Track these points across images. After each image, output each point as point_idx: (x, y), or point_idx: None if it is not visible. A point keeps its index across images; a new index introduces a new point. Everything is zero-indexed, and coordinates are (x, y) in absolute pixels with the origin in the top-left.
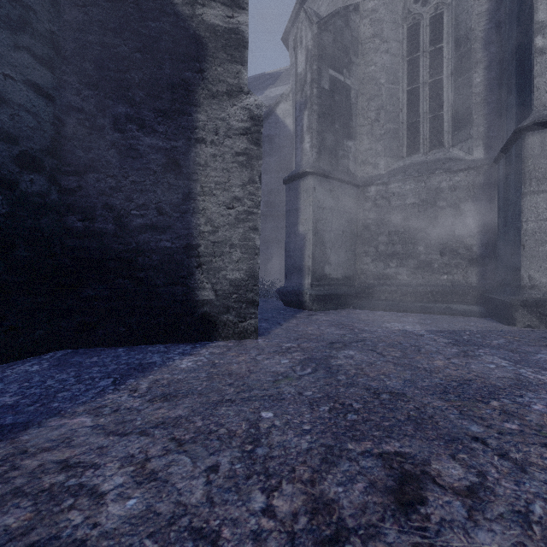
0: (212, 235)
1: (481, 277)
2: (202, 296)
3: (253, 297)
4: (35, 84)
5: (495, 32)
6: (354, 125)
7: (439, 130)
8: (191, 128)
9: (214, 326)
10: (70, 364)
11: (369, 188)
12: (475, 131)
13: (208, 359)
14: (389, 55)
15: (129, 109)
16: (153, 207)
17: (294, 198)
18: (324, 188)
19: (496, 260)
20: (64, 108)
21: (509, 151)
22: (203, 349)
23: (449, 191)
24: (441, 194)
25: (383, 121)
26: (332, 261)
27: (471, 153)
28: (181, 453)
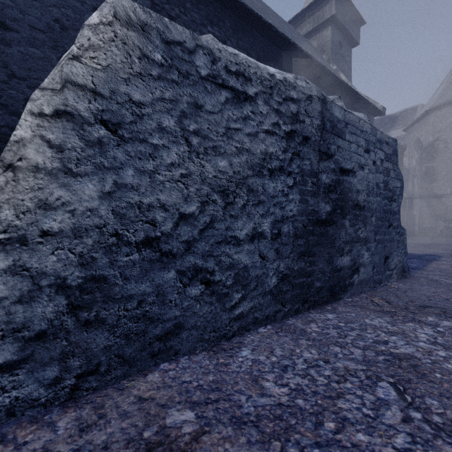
0: None
1: None
2: None
3: None
4: None
5: None
6: (436, 177)
7: None
8: None
9: None
10: None
11: (442, 198)
12: None
13: None
14: (451, 154)
15: None
16: None
17: (411, 204)
18: (422, 201)
19: None
20: None
21: None
22: None
23: None
24: None
25: (448, 176)
26: (426, 222)
27: None
28: None
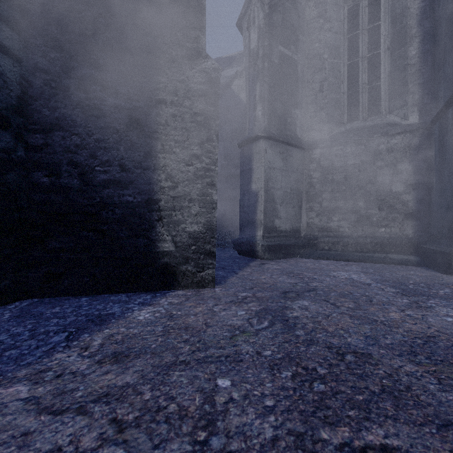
0: (172, 190)
1: (416, 229)
2: (163, 247)
3: (210, 249)
4: (0, 44)
5: (429, 9)
6: (300, 95)
7: (377, 99)
8: (152, 89)
9: (174, 275)
10: (31, 315)
11: (314, 151)
12: (410, 98)
13: (167, 310)
14: (331, 33)
15: (93, 71)
16: (116, 163)
17: (247, 160)
18: (274, 150)
19: (430, 214)
20: (31, 69)
21: (446, 114)
22: (163, 299)
23: (387, 152)
24: (379, 155)
25: (326, 92)
26: (282, 216)
27: (406, 118)
28: (119, 444)
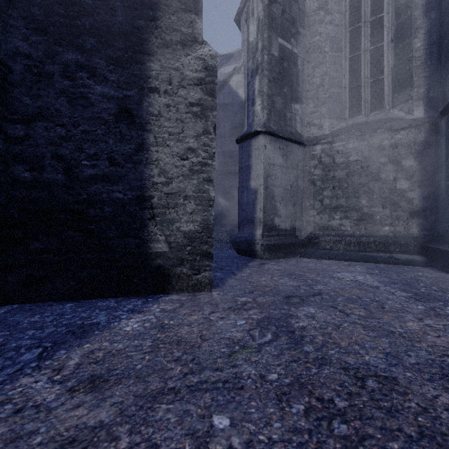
0: (165, 186)
1: (422, 228)
2: (156, 248)
3: (207, 249)
4: None
5: None
6: (300, 90)
7: (380, 93)
8: (143, 77)
9: (168, 278)
10: (5, 325)
11: (315, 147)
12: (415, 92)
13: (158, 318)
14: (333, 25)
15: (79, 57)
16: (104, 157)
17: (246, 156)
18: (274, 146)
19: (437, 212)
20: (10, 53)
21: None
22: (155, 305)
23: (391, 148)
24: (383, 151)
25: (327, 86)
26: (281, 214)
27: (411, 113)
28: None
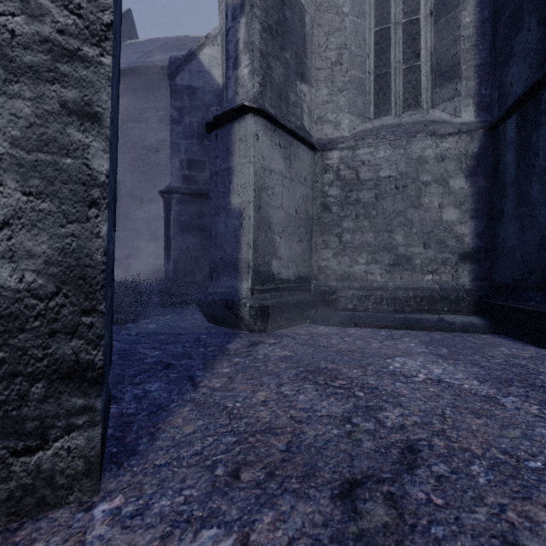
0: None
1: (475, 277)
2: None
3: (79, 355)
4: None
5: None
6: (309, 64)
7: (416, 85)
8: None
9: None
10: None
11: (330, 153)
12: (464, 86)
13: None
14: None
15: None
16: None
17: (224, 152)
18: (271, 140)
19: (495, 254)
20: None
21: (536, 97)
22: None
23: (436, 161)
24: (425, 165)
25: (347, 65)
26: (282, 254)
27: (458, 115)
28: None
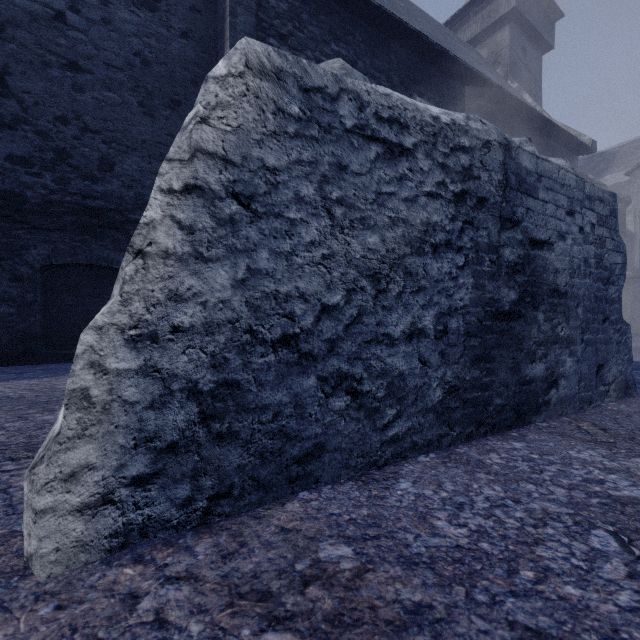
0: None
1: None
2: None
3: None
4: None
5: None
6: None
7: None
8: None
9: None
10: None
11: None
12: None
13: None
14: None
15: None
16: None
17: (638, 286)
18: None
19: None
20: None
21: None
22: None
23: None
24: None
25: None
26: None
27: None
28: None
